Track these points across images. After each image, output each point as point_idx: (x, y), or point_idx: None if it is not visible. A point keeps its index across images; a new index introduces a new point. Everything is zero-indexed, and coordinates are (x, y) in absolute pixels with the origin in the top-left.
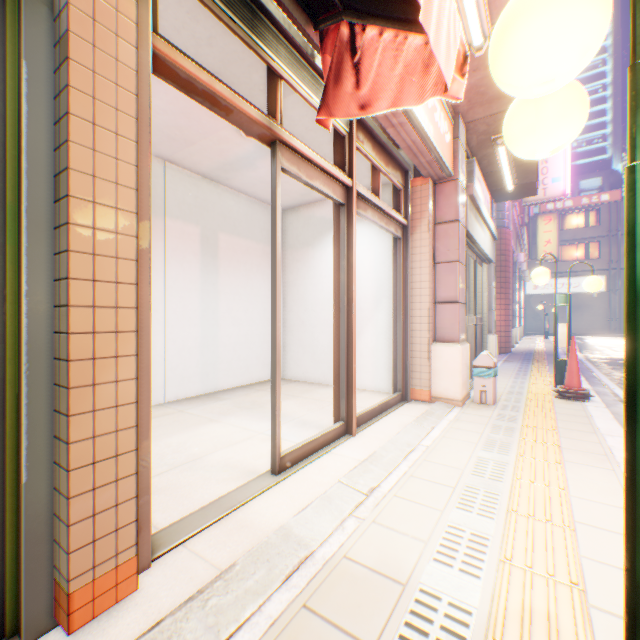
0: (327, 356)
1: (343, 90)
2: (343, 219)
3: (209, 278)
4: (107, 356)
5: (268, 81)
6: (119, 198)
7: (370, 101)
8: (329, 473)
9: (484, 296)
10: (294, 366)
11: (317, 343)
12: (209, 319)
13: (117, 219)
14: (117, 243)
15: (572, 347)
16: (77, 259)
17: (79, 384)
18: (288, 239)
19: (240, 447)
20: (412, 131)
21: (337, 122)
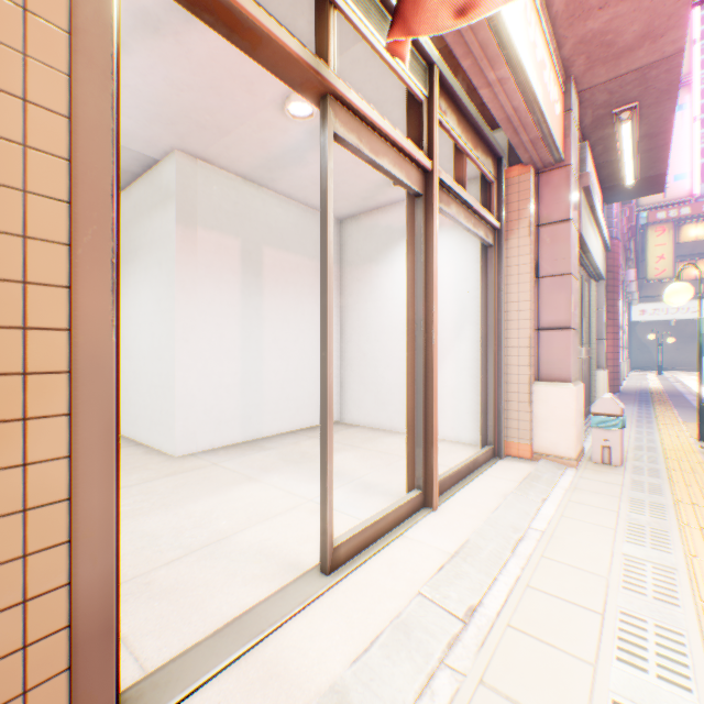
0: (394, 396)
1: None
2: (419, 215)
3: (251, 301)
4: (2, 419)
5: (316, 13)
6: (29, 127)
7: None
8: (403, 574)
9: (592, 322)
10: (354, 408)
11: (382, 380)
12: (251, 351)
13: (25, 165)
14: (25, 210)
15: None
16: None
17: None
18: (346, 254)
19: (281, 522)
20: (515, 91)
21: (412, 80)
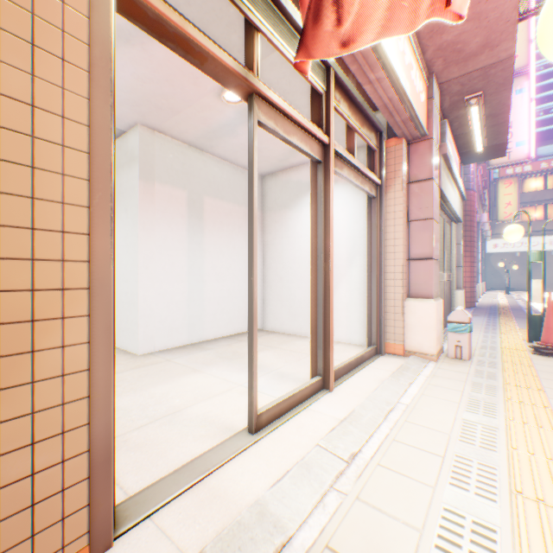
0: (303, 310)
1: (323, 29)
2: (320, 176)
3: (195, 238)
4: (50, 317)
5: (245, 34)
6: (66, 134)
7: (353, 36)
8: (307, 433)
9: (452, 254)
10: (273, 318)
11: (294, 298)
12: (195, 275)
13: (63, 158)
14: (63, 186)
15: (550, 303)
16: (9, 202)
17: (12, 351)
18: (267, 202)
19: (219, 400)
20: (389, 87)
21: (314, 79)
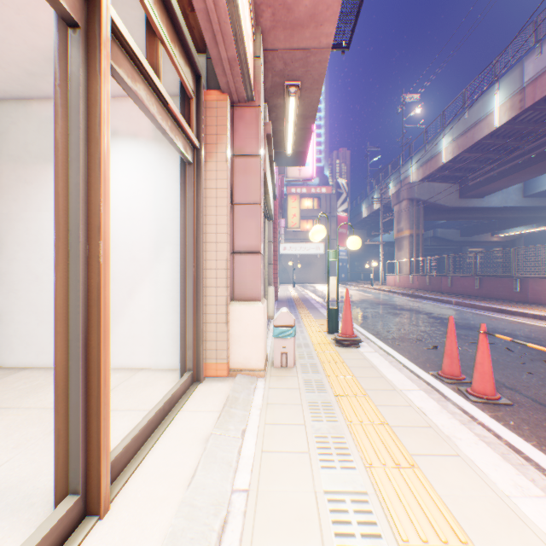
0: None
1: None
2: (76, 57)
3: None
4: None
5: None
6: None
7: None
8: None
9: (266, 251)
10: (21, 345)
11: None
12: None
13: None
14: None
15: (348, 298)
16: None
17: None
18: (9, 146)
19: None
20: None
21: None
